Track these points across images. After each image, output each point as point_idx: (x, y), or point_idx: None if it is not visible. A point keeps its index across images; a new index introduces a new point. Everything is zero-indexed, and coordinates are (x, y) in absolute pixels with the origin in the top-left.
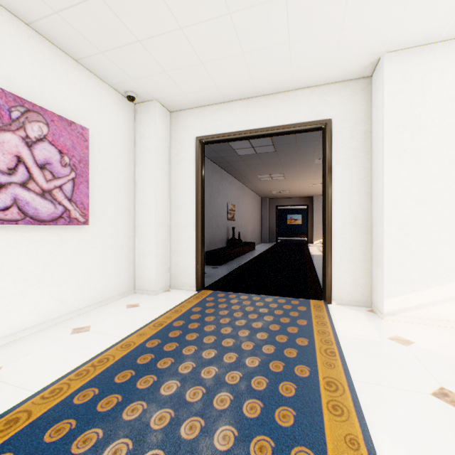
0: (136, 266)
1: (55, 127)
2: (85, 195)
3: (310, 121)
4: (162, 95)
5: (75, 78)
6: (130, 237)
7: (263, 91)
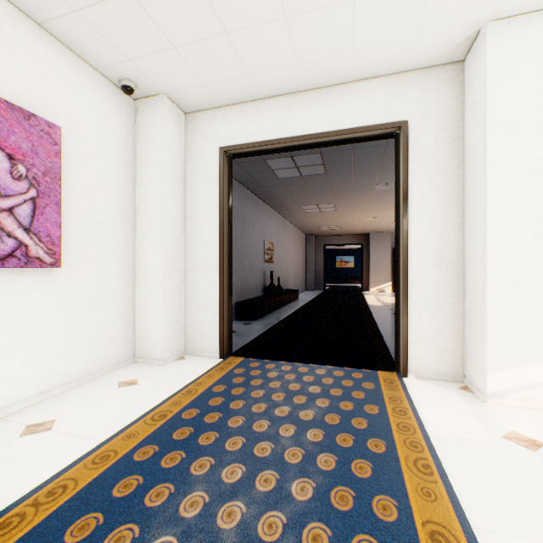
0: (137, 325)
1: (0, 119)
2: (54, 224)
3: (378, 124)
4: (172, 86)
5: (37, 50)
6: (128, 284)
7: (313, 82)
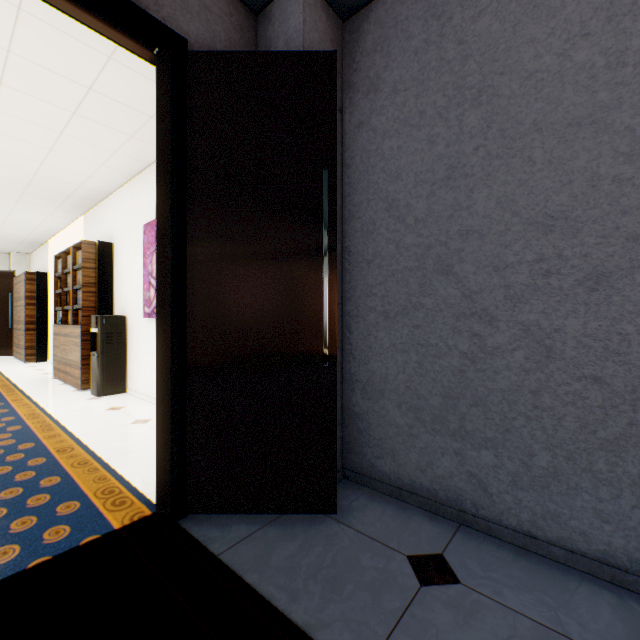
0: None
1: None
2: None
3: None
4: None
5: None
6: None
7: None
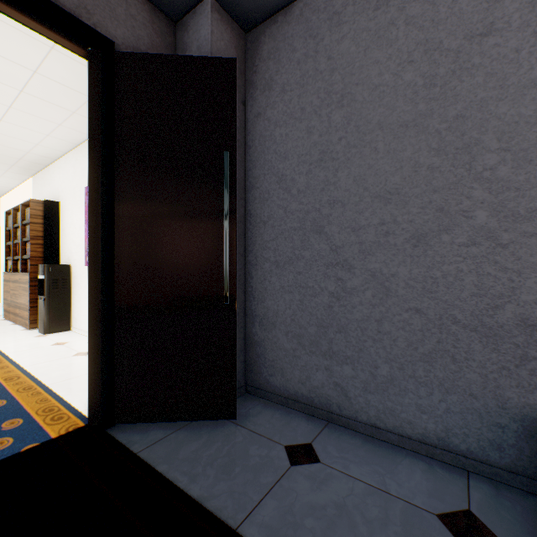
0: None
1: None
2: None
3: None
4: None
5: None
6: None
7: None
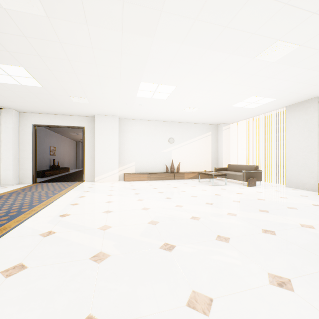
0: (2, 175)
1: None
2: None
3: (78, 126)
4: (17, 109)
5: None
6: None
7: (61, 114)
